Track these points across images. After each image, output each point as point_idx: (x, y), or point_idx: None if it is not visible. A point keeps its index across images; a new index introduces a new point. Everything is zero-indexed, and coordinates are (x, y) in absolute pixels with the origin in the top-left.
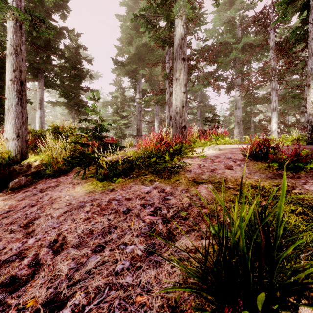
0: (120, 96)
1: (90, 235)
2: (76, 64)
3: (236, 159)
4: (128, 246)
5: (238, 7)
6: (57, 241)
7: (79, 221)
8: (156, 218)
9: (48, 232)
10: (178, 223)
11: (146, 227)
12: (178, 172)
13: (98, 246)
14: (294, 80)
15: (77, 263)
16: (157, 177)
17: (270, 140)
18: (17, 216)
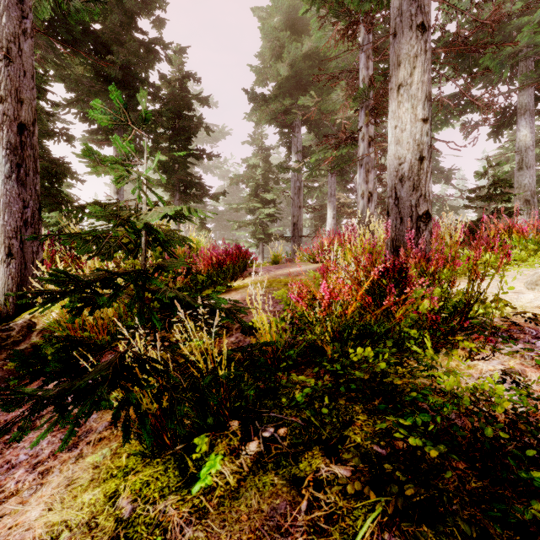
0: (261, 164)
1: None
2: (181, 108)
3: None
4: None
5: None
6: None
7: None
8: None
9: None
10: None
11: None
12: None
13: None
14: None
15: None
16: None
17: None
18: None
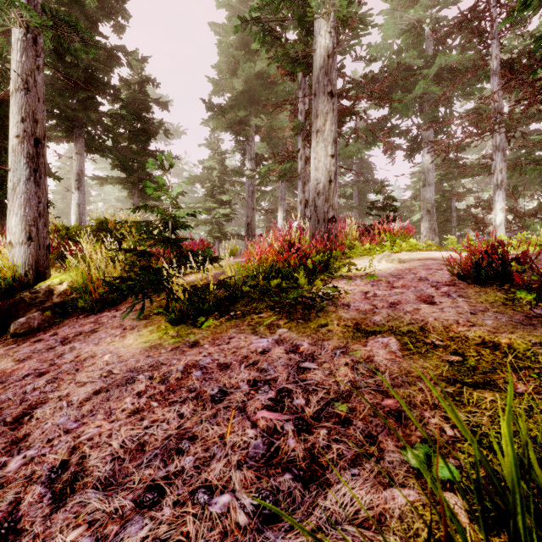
0: (217, 167)
1: (138, 455)
2: (141, 111)
3: (439, 282)
4: (216, 495)
5: (429, 2)
6: (66, 468)
7: (120, 417)
8: (281, 418)
9: (54, 441)
10: (330, 433)
11: (259, 442)
12: (324, 309)
13: (149, 489)
14: (531, 134)
15: (97, 537)
16: (283, 317)
17: (508, 243)
18: (7, 397)
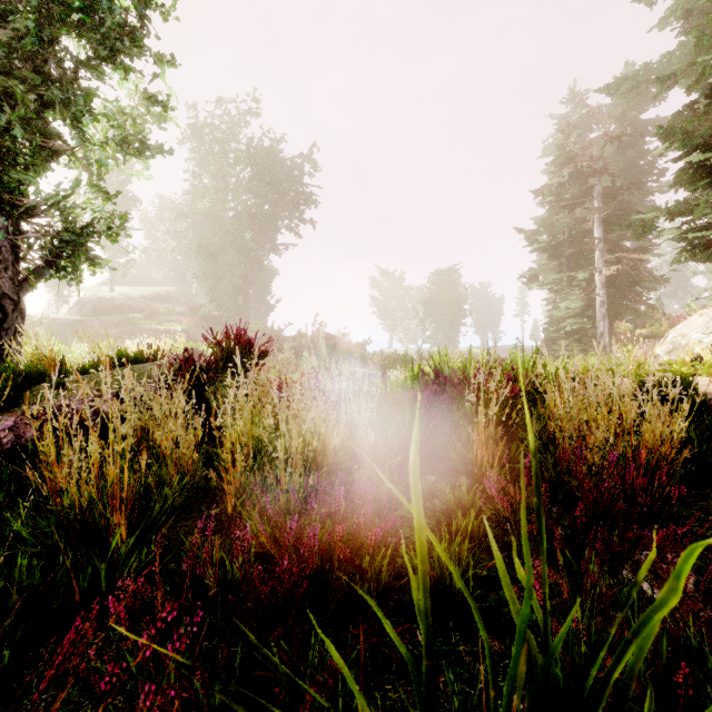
0: None
1: None
2: None
3: None
4: None
5: None
6: None
7: None
8: None
9: None
10: None
11: None
12: None
13: None
14: None
15: None
16: None
17: None
18: None
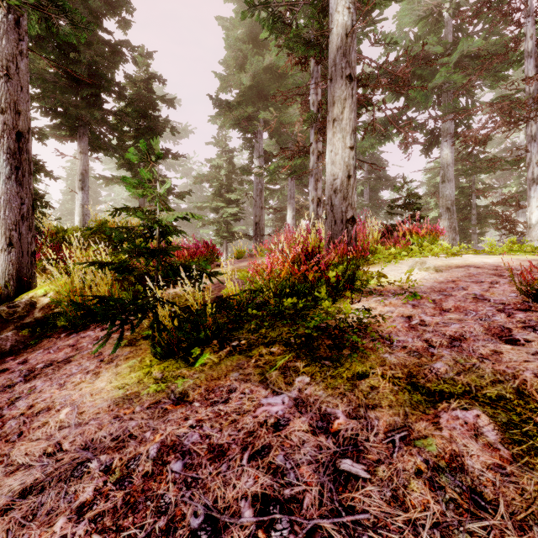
0: (225, 165)
1: None
2: (146, 108)
3: (504, 304)
4: None
5: None
6: None
7: None
8: None
9: None
10: None
11: None
12: (359, 349)
13: None
14: None
15: None
16: (302, 355)
17: None
18: None
